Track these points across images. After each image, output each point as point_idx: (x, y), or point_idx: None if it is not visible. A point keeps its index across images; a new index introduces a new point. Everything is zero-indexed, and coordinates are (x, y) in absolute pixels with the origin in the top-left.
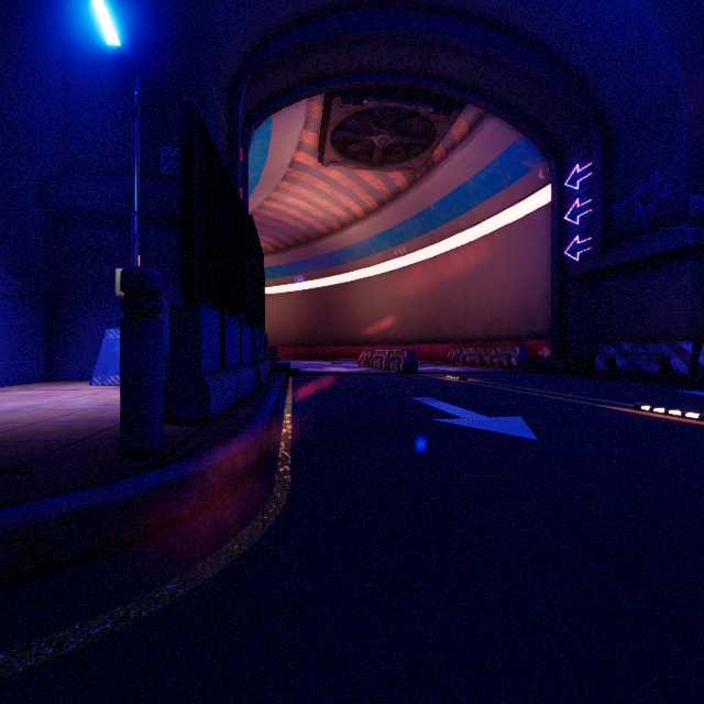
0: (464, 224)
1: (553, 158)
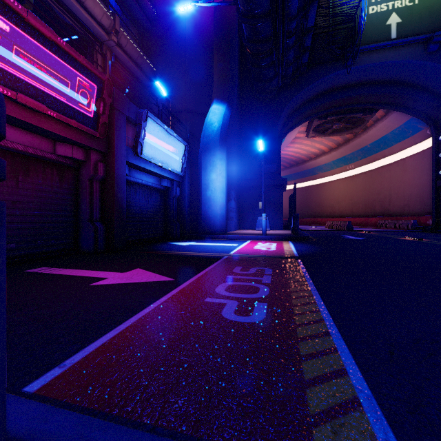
0: (388, 154)
1: (432, 126)
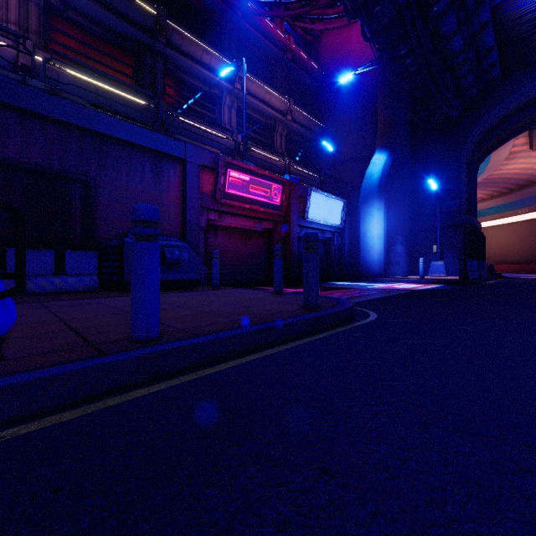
0: None
1: None
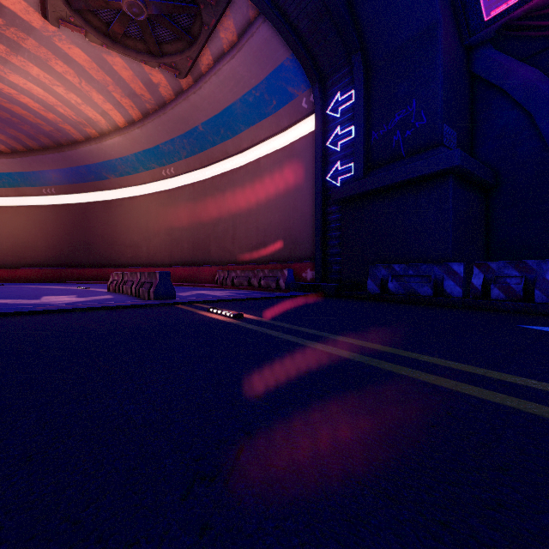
0: (232, 149)
1: (318, 84)
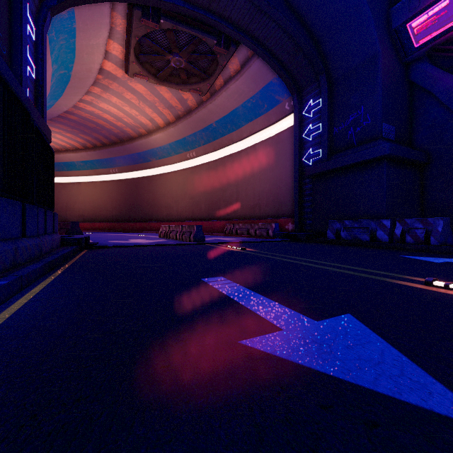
0: (236, 138)
1: (296, 94)
